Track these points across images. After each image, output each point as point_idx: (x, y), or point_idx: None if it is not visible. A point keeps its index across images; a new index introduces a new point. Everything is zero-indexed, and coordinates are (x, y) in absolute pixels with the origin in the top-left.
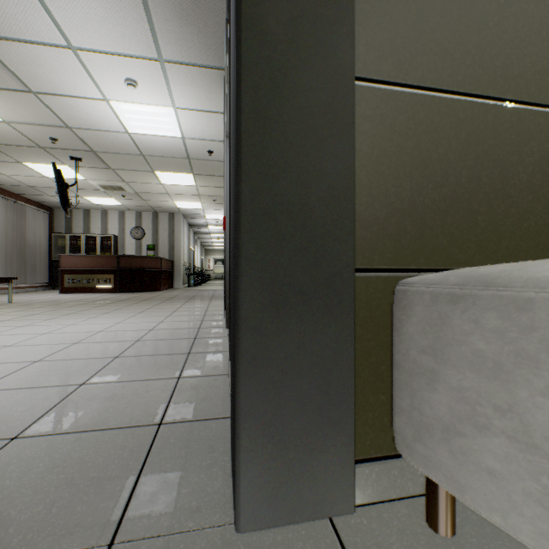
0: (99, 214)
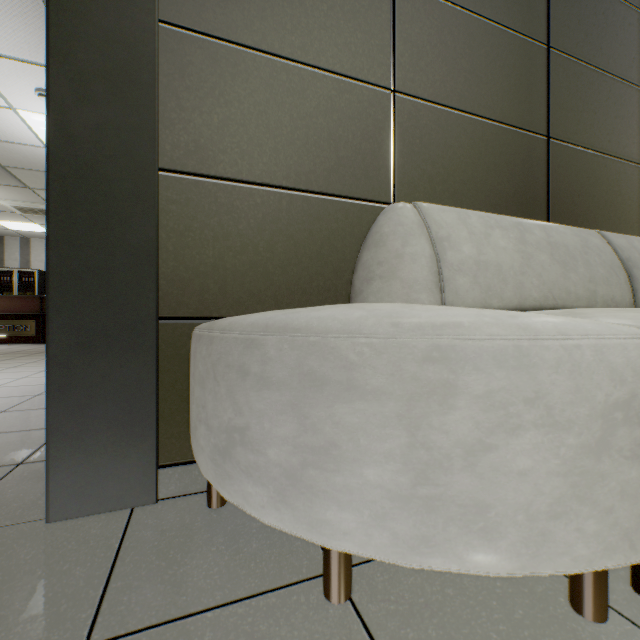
0: (18, 243)
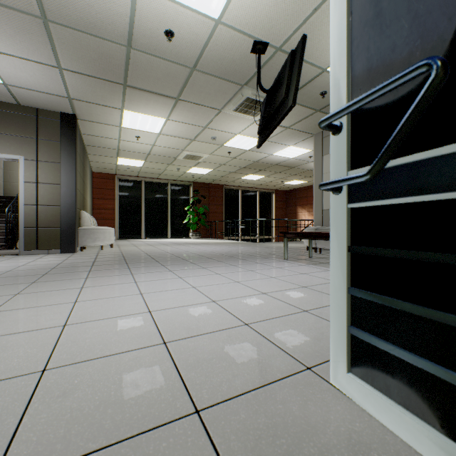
0: None
